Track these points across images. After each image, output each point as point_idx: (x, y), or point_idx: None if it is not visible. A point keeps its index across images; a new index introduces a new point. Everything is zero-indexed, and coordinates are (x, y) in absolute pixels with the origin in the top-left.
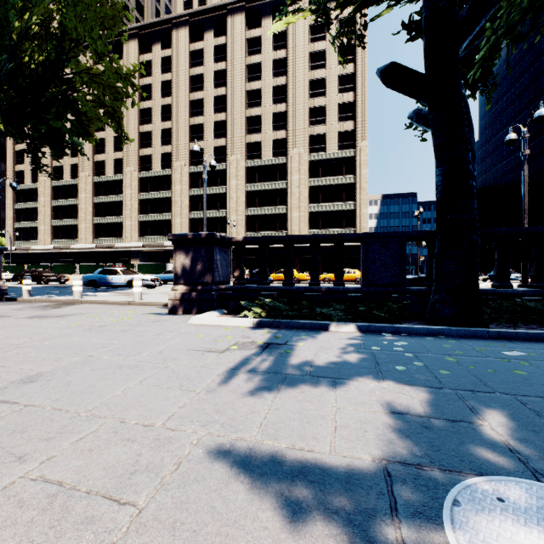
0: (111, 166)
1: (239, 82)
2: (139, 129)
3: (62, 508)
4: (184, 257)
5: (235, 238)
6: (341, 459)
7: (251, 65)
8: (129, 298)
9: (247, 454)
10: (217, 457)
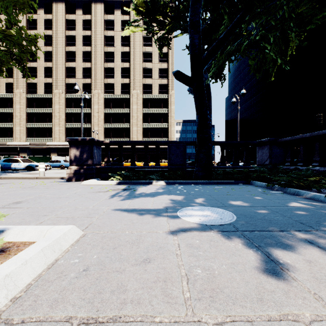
0: (3, 87)
1: (100, 45)
2: (27, 64)
3: (73, 219)
4: (76, 150)
5: (105, 141)
6: (154, 208)
7: (107, 36)
8: (35, 175)
9: (125, 209)
10: (116, 210)
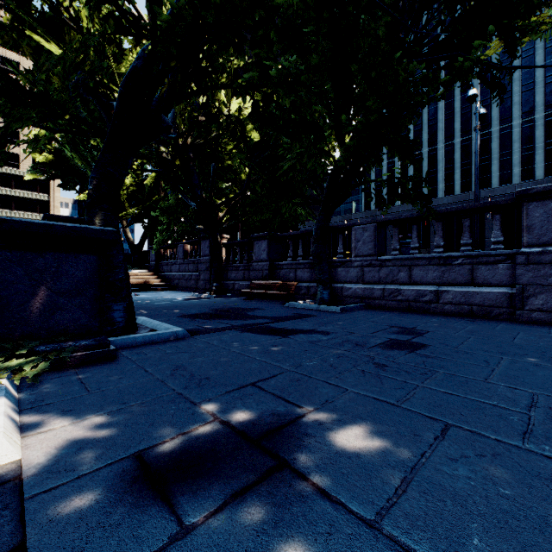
0: None
1: None
2: None
3: None
4: None
5: None
6: None
7: None
8: None
9: None
10: None
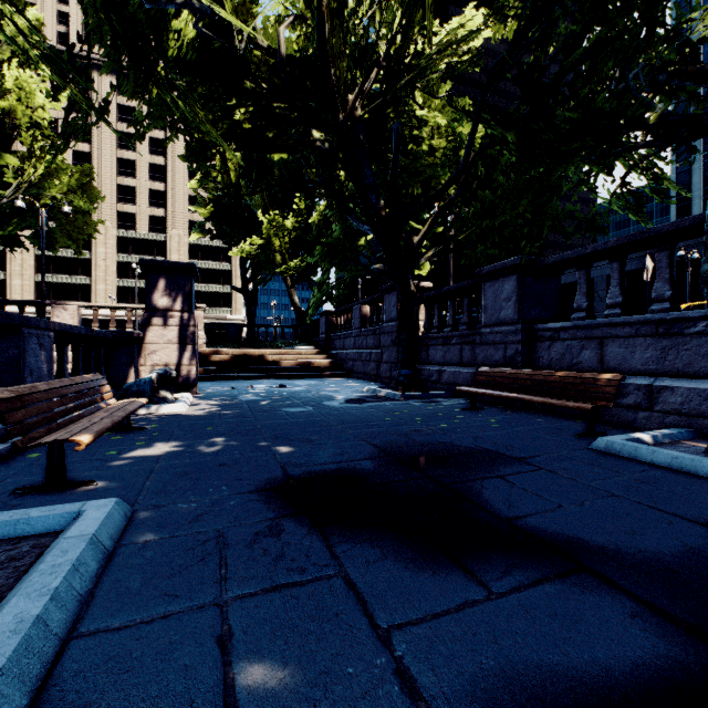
0: None
1: (109, 145)
2: None
3: None
4: None
5: None
6: None
7: (123, 132)
8: None
9: None
10: None
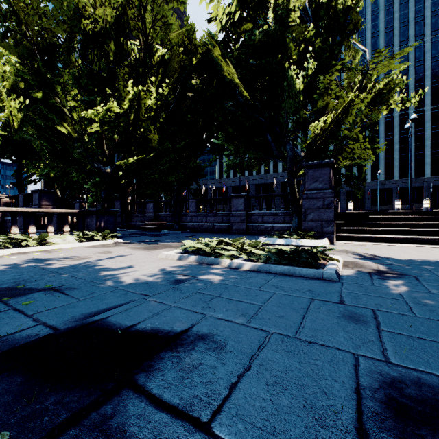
0: None
1: None
2: None
3: None
4: None
5: None
6: None
7: None
8: None
9: None
10: None
